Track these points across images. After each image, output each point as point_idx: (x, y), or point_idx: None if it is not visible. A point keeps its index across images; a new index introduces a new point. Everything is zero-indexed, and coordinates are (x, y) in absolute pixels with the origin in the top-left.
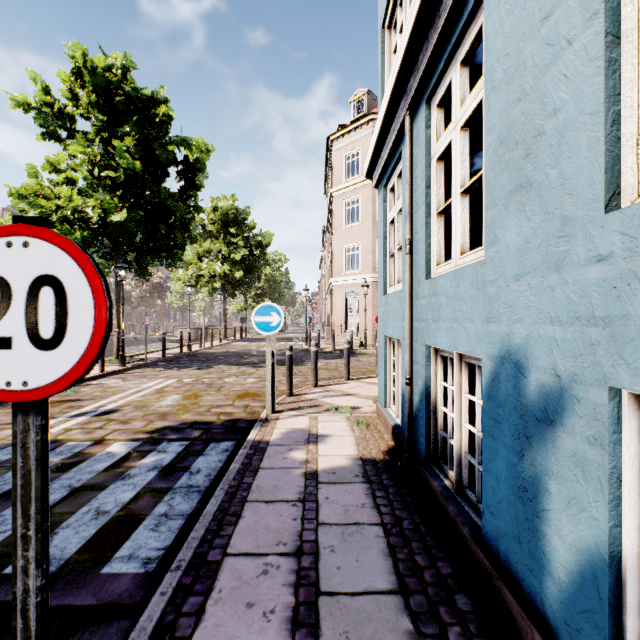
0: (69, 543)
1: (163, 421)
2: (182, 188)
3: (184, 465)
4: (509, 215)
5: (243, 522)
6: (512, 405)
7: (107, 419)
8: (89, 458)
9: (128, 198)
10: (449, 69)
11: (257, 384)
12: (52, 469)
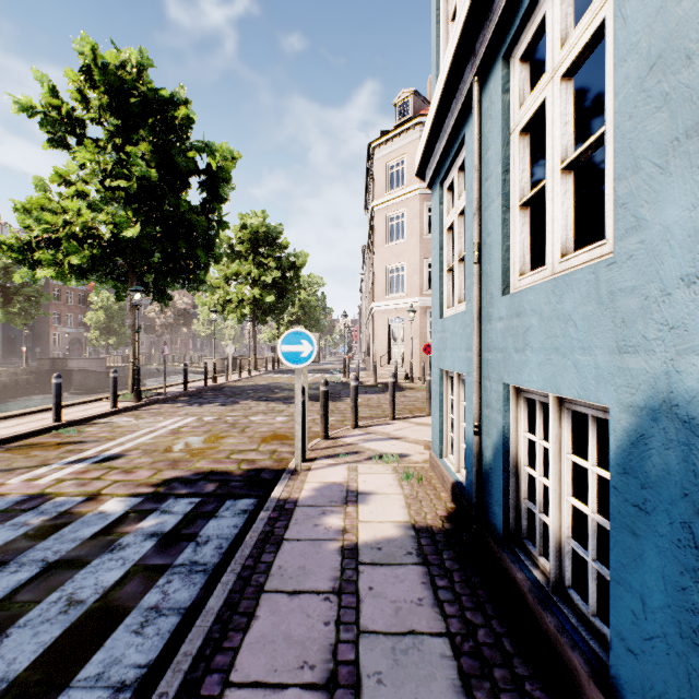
0: (21, 652)
1: (173, 470)
2: (204, 201)
3: (190, 532)
4: (671, 179)
5: (256, 626)
6: (678, 489)
7: (108, 467)
8: (76, 520)
9: (143, 212)
10: (541, 1)
11: (287, 424)
12: (28, 535)
